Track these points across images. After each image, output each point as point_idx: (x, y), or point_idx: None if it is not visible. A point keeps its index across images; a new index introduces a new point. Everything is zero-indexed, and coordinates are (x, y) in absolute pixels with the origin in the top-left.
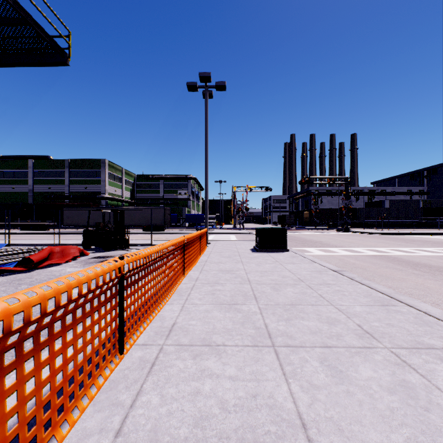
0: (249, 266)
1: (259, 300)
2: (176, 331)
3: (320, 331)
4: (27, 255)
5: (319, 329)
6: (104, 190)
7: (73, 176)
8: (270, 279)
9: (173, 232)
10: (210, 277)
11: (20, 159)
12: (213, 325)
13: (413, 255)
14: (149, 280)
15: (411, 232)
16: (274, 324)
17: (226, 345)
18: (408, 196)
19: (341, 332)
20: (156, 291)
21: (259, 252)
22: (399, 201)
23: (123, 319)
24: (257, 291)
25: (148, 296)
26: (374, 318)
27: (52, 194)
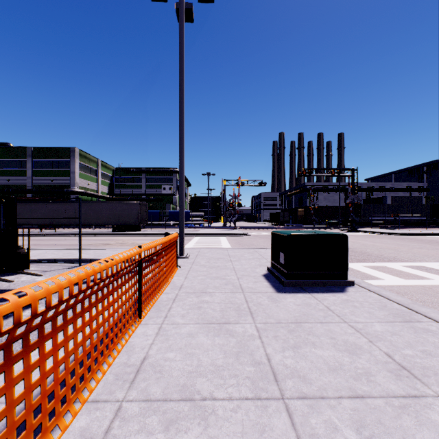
0: None
1: None
2: None
3: None
4: None
5: None
6: (74, 183)
7: (37, 167)
8: None
9: (148, 232)
10: None
11: None
12: None
13: None
14: None
15: (438, 233)
16: None
17: None
18: (407, 193)
19: None
20: None
21: (293, 293)
22: (401, 198)
23: None
24: None
25: None
26: None
27: (12, 187)
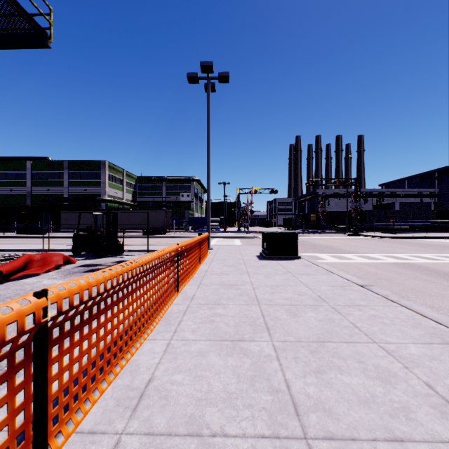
0: (256, 279)
1: (273, 332)
2: (150, 399)
3: (374, 400)
4: (2, 264)
5: (371, 395)
6: (105, 192)
7: (72, 178)
8: (284, 298)
9: (174, 235)
10: (210, 294)
11: (18, 160)
12: (208, 384)
13: (439, 263)
14: (114, 314)
15: (425, 236)
16: (299, 381)
17: (227, 435)
18: (418, 199)
19: (407, 401)
20: (128, 326)
21: (267, 260)
22: (410, 204)
23: (45, 400)
24: (268, 316)
25: (113, 337)
26: (444, 370)
27: (51, 196)
